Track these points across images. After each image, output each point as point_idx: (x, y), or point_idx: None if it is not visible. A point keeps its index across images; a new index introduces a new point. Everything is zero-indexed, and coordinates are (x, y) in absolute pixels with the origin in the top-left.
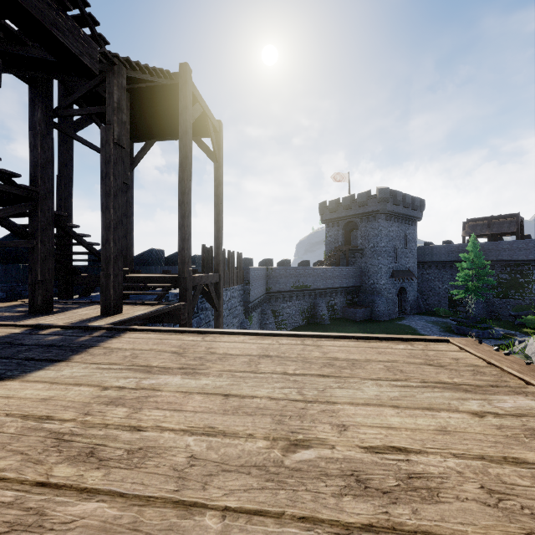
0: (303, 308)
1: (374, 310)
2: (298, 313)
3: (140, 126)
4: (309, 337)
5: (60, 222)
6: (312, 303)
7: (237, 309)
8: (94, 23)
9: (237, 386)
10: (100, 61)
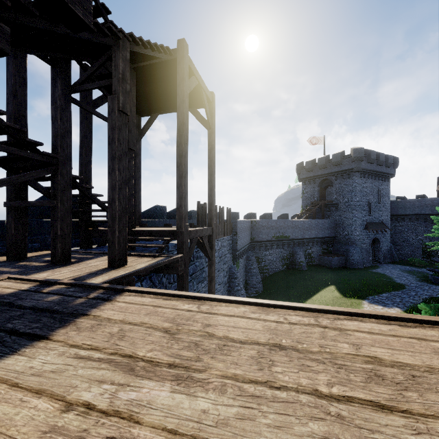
0: (282, 256)
1: (349, 259)
2: (279, 260)
3: (146, 102)
4: (322, 312)
5: (77, 184)
6: (290, 251)
7: (227, 257)
8: (107, 12)
9: (251, 423)
10: (106, 35)
